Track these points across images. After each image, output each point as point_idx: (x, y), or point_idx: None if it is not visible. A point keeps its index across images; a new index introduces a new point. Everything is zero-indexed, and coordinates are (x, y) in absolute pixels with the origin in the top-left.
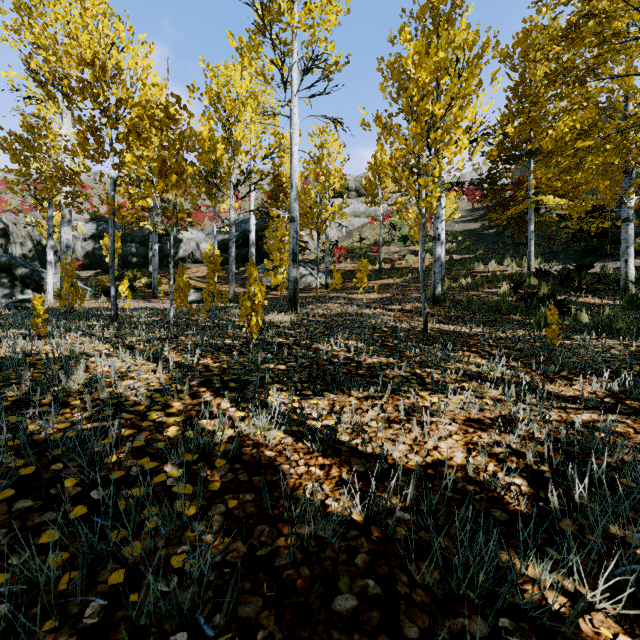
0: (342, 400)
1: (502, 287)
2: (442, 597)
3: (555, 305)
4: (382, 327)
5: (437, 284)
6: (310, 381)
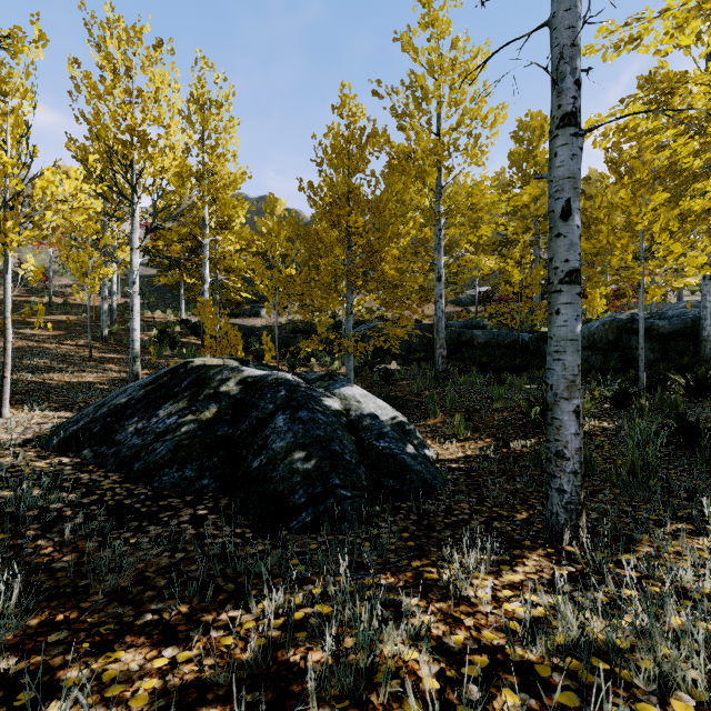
0: (52, 375)
1: (154, 332)
2: (82, 387)
3: (174, 344)
4: (63, 355)
5: (105, 328)
6: (35, 371)
